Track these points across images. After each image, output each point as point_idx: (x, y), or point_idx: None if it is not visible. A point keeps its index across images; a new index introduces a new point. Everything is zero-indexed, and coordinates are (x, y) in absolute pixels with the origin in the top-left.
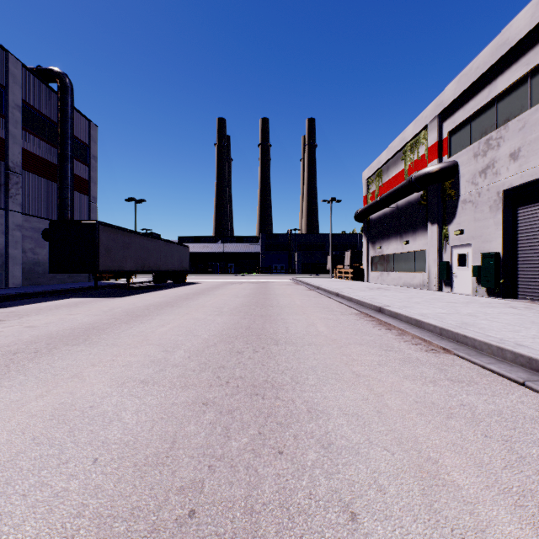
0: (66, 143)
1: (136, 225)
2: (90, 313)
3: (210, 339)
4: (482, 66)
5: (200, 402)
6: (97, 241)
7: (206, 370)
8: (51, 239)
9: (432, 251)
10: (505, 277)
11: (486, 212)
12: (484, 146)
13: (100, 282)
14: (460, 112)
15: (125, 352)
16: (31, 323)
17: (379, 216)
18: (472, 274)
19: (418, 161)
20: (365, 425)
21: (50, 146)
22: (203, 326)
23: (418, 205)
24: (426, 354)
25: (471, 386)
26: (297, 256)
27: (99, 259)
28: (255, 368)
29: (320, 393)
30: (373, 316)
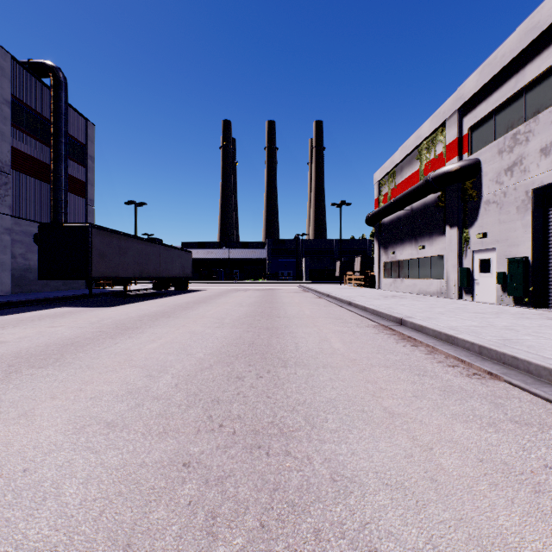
0: (59, 141)
1: (136, 229)
2: (75, 325)
3: (205, 359)
4: (508, 54)
5: (179, 461)
6: (89, 245)
7: (195, 405)
8: (40, 243)
9: (451, 256)
10: (535, 284)
11: (512, 213)
12: (510, 142)
13: (97, 289)
14: (482, 105)
15: (98, 377)
16: (2, 338)
17: (392, 219)
18: (496, 282)
19: (436, 160)
20: (420, 508)
21: (43, 145)
22: (199, 341)
23: (436, 207)
24: (469, 380)
25: (546, 433)
26: (305, 262)
27: (92, 265)
28: (258, 402)
29: (345, 445)
30: (394, 329)
